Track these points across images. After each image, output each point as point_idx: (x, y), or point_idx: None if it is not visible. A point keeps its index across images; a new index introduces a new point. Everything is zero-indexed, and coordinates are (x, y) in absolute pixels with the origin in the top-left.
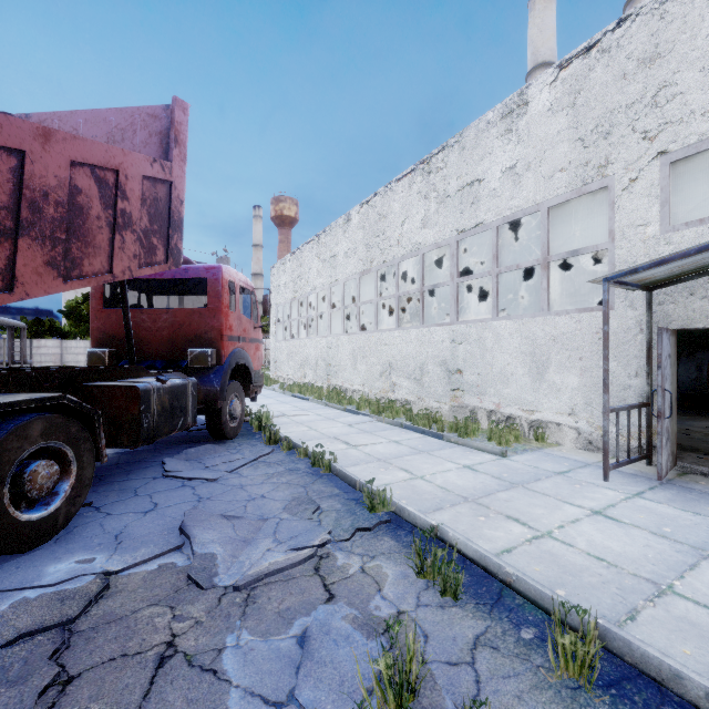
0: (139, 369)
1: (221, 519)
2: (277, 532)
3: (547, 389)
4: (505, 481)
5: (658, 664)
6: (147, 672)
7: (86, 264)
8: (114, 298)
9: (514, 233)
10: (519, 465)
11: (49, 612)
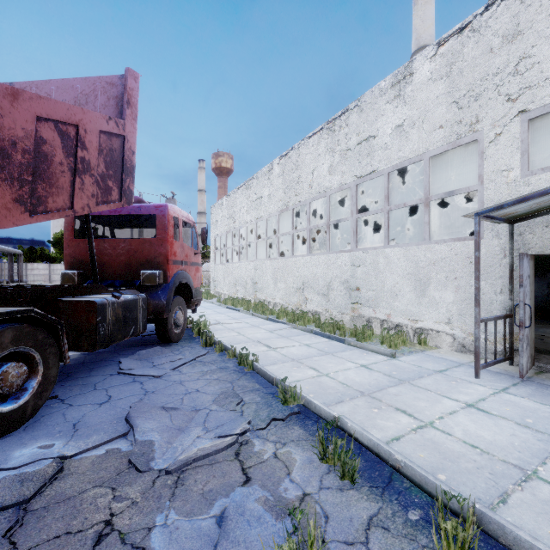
0: (99, 287)
1: (160, 410)
2: (206, 421)
3: (428, 303)
4: (395, 378)
5: (529, 547)
6: (85, 549)
7: (51, 201)
8: (83, 230)
9: (401, 179)
10: (405, 365)
11: (9, 492)
